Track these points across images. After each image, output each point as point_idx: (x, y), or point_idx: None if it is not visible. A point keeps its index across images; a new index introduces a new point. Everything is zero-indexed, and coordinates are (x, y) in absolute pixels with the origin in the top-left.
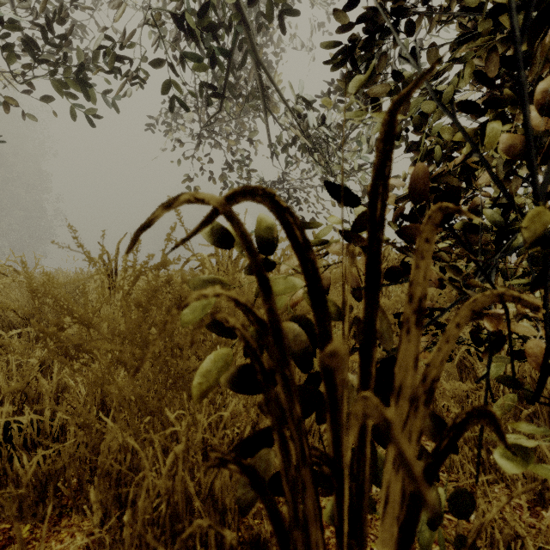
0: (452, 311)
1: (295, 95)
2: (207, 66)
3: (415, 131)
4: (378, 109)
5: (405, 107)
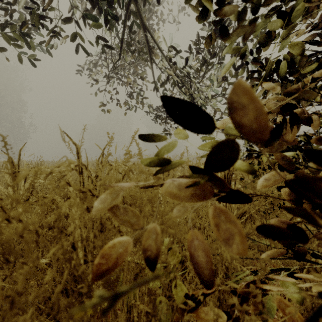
0: (295, 218)
1: (166, 45)
2: (104, 24)
3: (254, 62)
4: (226, 37)
5: (252, 29)
